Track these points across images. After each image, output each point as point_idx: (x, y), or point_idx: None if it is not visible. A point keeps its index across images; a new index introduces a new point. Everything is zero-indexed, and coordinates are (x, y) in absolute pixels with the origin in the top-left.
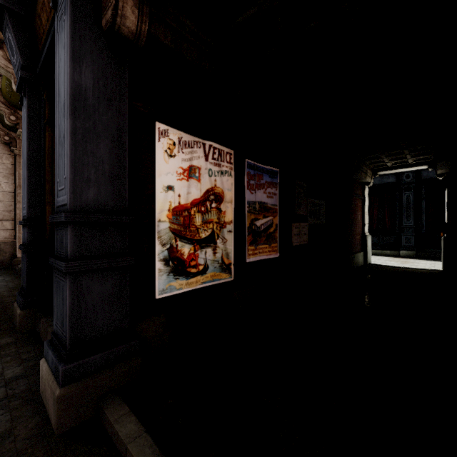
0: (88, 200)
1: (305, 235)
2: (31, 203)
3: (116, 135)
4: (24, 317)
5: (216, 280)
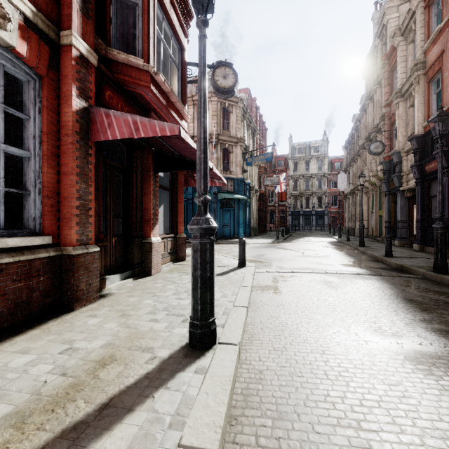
0: (402, 219)
1: None
2: (388, 218)
3: (406, 210)
4: None
5: None
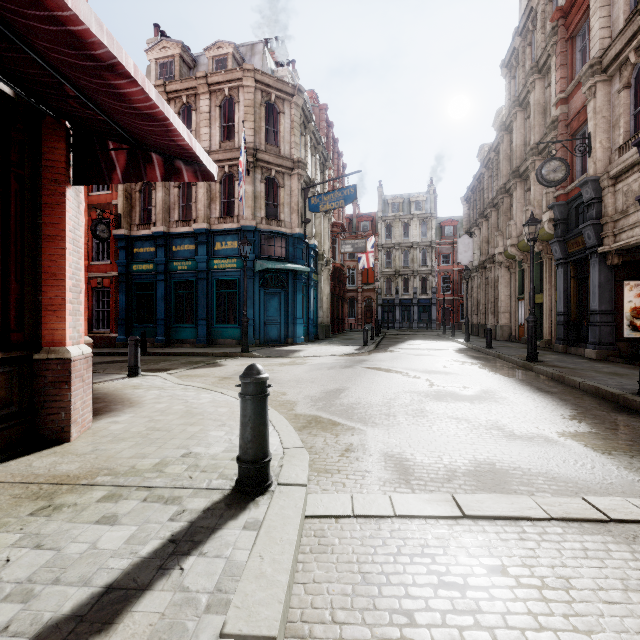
0: (602, 308)
1: None
2: (564, 307)
3: (610, 290)
4: (562, 347)
5: None
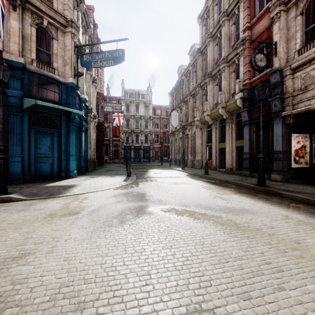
0: (283, 149)
1: None
2: (249, 149)
3: (286, 139)
4: (249, 173)
5: (304, 166)
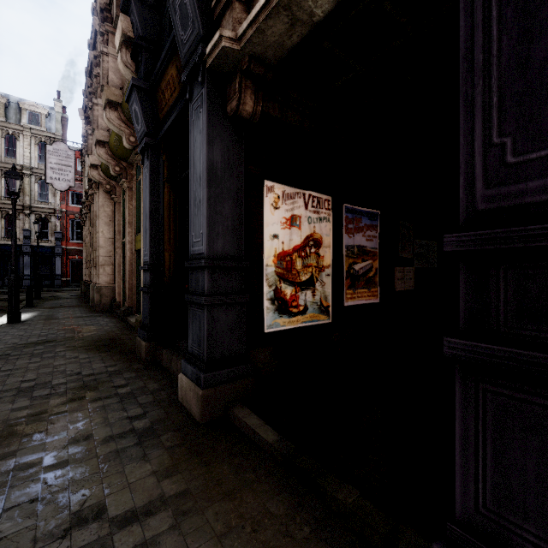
0: (217, 249)
1: (411, 280)
2: (152, 250)
3: (236, 196)
4: (148, 348)
5: (315, 321)
